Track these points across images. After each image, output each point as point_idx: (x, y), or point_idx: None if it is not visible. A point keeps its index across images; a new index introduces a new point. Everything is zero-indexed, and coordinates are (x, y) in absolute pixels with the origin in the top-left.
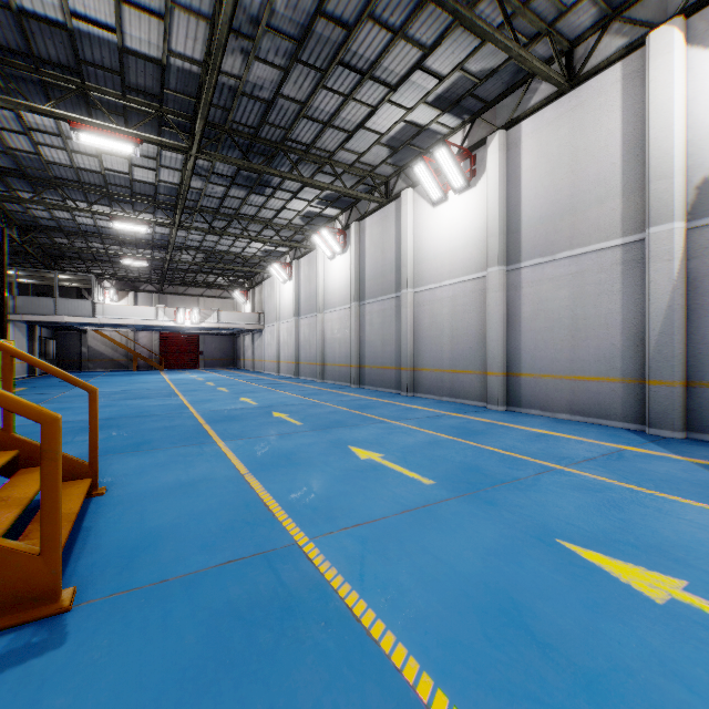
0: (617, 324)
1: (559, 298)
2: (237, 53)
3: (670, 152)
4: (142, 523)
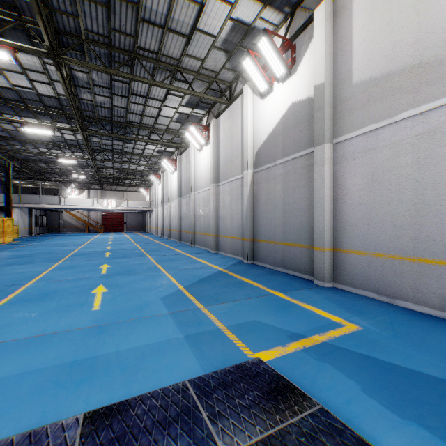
0: (240, 213)
1: (228, 200)
2: (87, 93)
3: (247, 139)
4: None
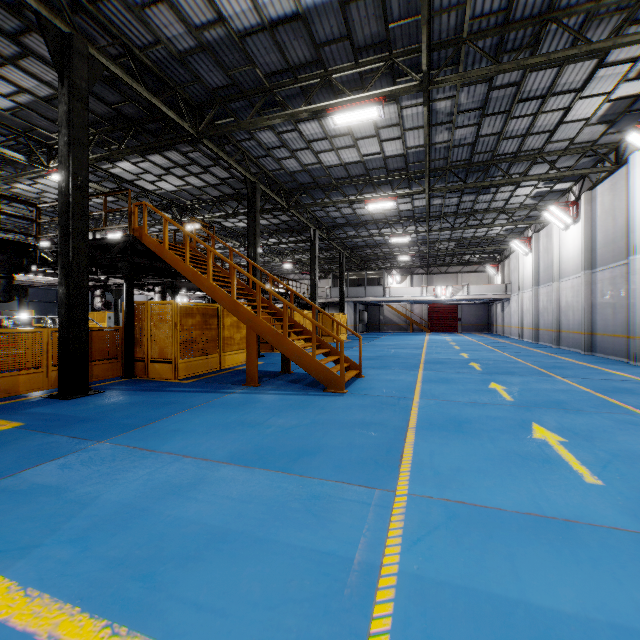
0: None
1: None
2: (444, 131)
3: None
4: (370, 385)
